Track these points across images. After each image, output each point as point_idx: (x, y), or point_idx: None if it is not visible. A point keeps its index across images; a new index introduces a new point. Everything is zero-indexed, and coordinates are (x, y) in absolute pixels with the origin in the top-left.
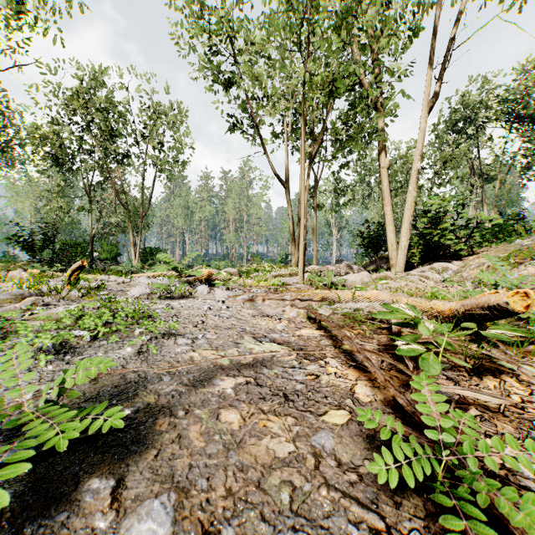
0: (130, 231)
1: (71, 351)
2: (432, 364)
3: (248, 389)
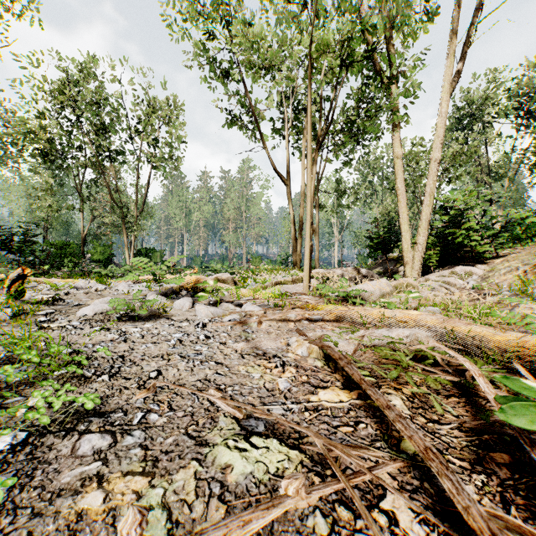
0: (124, 231)
1: None
2: None
3: None
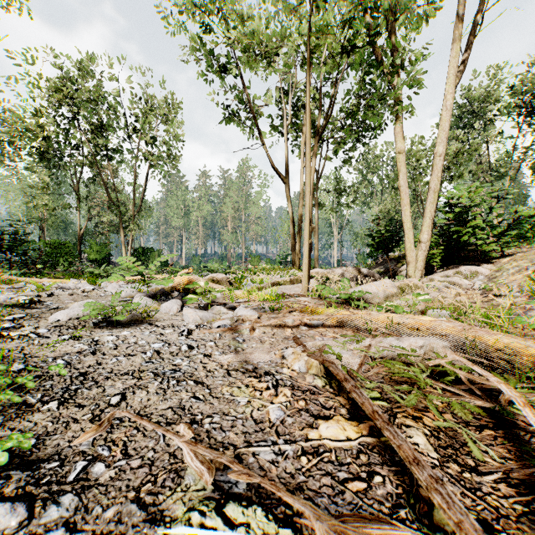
0: (121, 230)
1: None
2: None
3: None
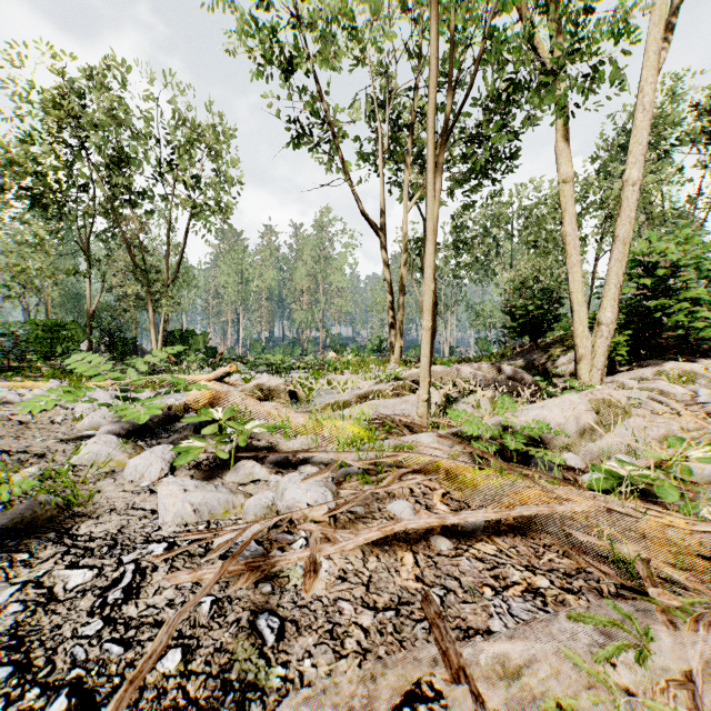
0: (149, 305)
1: None
2: None
3: None
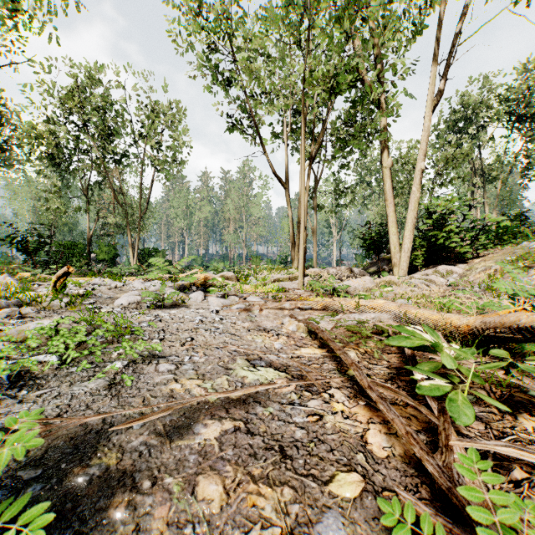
0: (128, 231)
1: (30, 383)
2: (462, 408)
3: (236, 439)
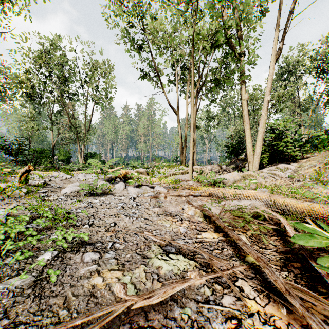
0: (78, 142)
1: None
2: None
3: None
